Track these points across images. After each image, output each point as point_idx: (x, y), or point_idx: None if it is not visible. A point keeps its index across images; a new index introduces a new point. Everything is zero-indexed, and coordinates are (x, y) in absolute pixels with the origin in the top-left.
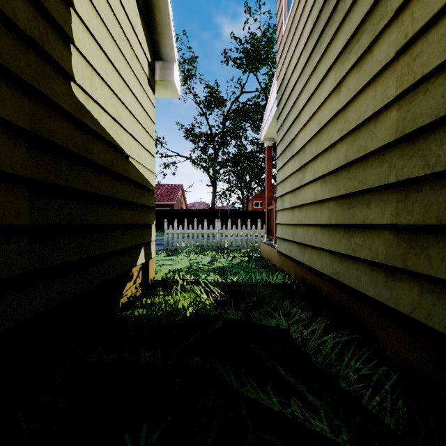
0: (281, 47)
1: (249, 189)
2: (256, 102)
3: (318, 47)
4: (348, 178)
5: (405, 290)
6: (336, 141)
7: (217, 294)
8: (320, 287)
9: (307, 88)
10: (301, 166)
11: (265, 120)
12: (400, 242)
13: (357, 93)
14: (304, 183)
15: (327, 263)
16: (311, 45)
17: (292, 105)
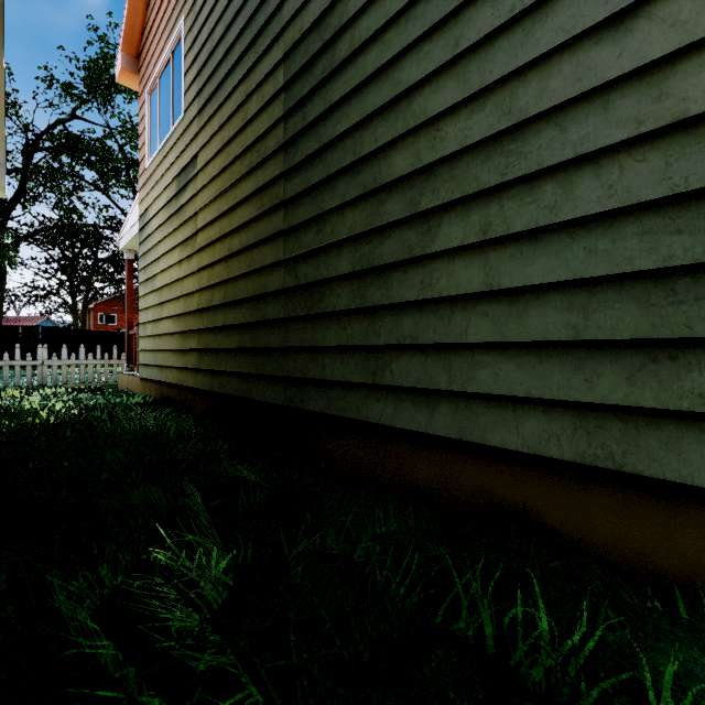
0: (144, 178)
1: (90, 291)
2: (106, 144)
3: (171, 222)
4: (184, 322)
5: (200, 378)
6: (180, 296)
7: (76, 411)
8: (173, 395)
9: (165, 243)
10: (161, 303)
11: (126, 231)
12: (199, 357)
13: (187, 275)
14: (162, 317)
15: (176, 375)
16: (167, 214)
17: (154, 245)
